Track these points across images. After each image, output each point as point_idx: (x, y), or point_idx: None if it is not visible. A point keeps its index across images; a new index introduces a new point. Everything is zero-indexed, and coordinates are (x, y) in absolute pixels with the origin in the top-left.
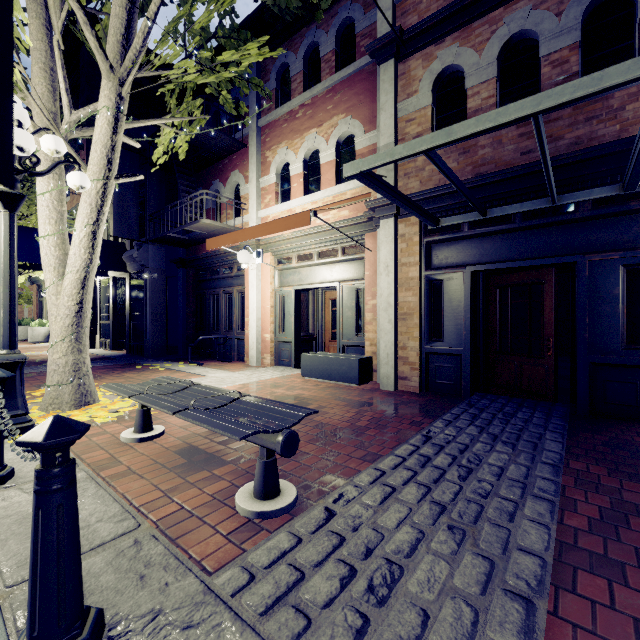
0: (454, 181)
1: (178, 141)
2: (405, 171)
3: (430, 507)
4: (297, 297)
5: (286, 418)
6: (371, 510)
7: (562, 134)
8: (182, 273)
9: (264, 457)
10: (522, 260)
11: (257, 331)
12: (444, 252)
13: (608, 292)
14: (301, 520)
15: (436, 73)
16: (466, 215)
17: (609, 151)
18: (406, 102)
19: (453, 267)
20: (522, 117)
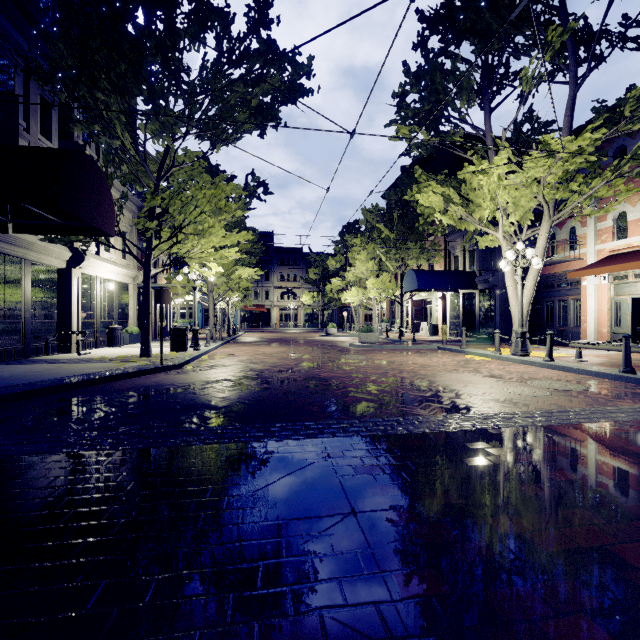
0: None
1: None
2: None
3: None
4: (633, 303)
5: None
6: None
7: None
8: None
9: None
10: None
11: (594, 326)
12: None
13: None
14: None
15: None
16: None
17: None
18: None
19: None
20: None
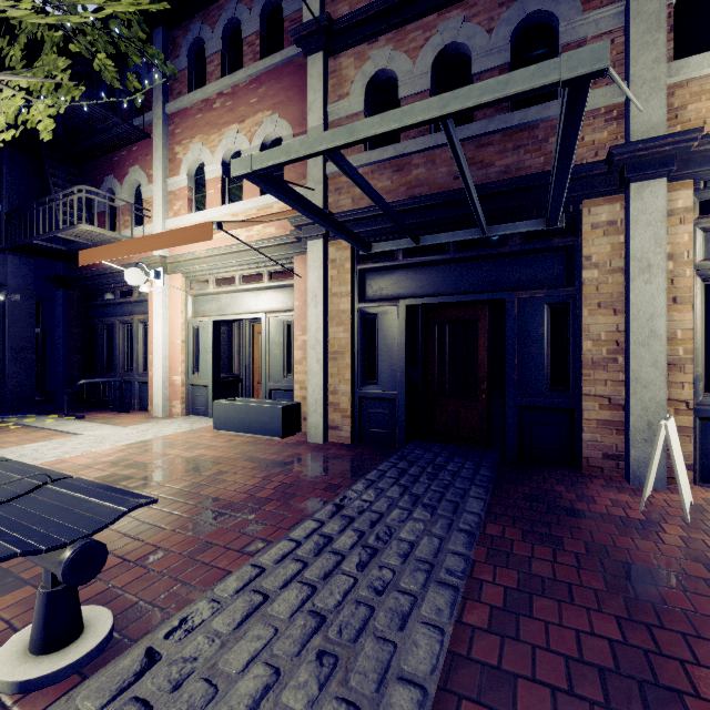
0: (373, 197)
1: (34, 112)
2: (336, 185)
3: (305, 622)
4: (215, 330)
5: (95, 518)
6: (218, 642)
7: (493, 161)
8: (62, 295)
9: (49, 585)
10: (456, 295)
11: (163, 372)
12: (379, 282)
13: (534, 331)
14: (94, 683)
15: (369, 76)
16: (399, 241)
17: (534, 183)
18: (337, 105)
19: (388, 300)
20: (429, 120)
